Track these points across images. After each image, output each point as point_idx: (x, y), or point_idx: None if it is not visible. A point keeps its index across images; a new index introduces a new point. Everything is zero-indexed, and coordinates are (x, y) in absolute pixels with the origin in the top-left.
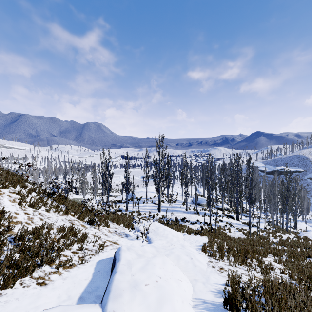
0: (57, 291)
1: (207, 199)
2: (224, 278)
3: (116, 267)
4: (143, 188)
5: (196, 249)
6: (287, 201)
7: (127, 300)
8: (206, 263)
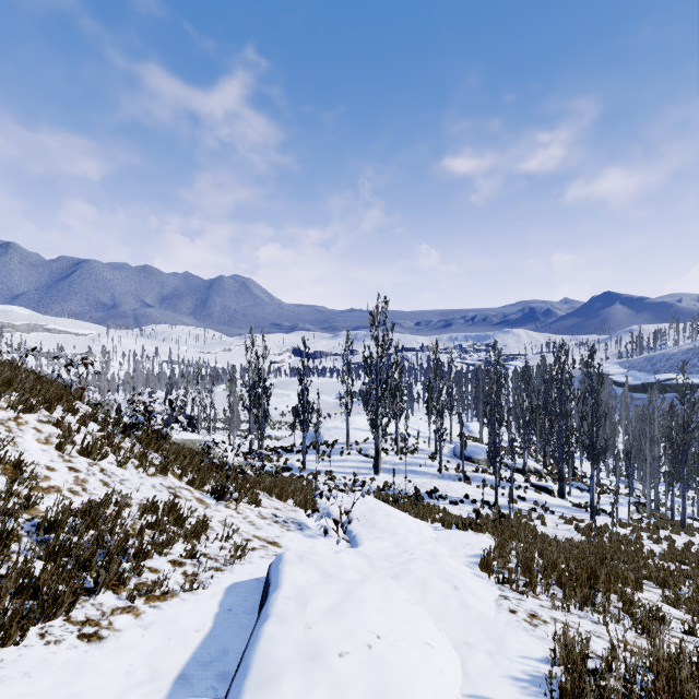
0: (127, 656)
1: (490, 447)
2: (541, 643)
3: (269, 603)
4: (340, 421)
5: (467, 564)
6: (686, 454)
7: (293, 695)
8: (493, 602)
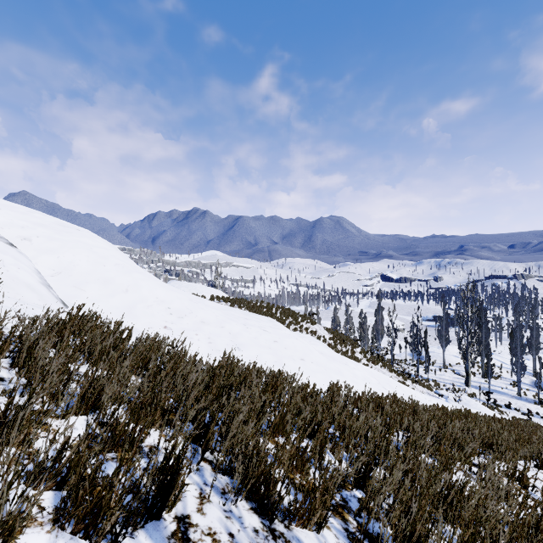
0: None
1: None
2: None
3: None
4: (435, 348)
5: None
6: None
7: None
8: None
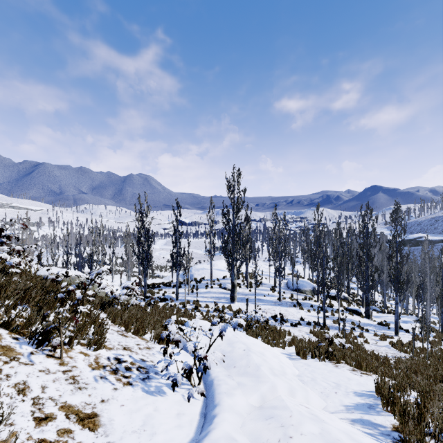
0: None
1: (320, 281)
2: None
3: None
4: (206, 264)
5: None
6: None
7: None
8: None
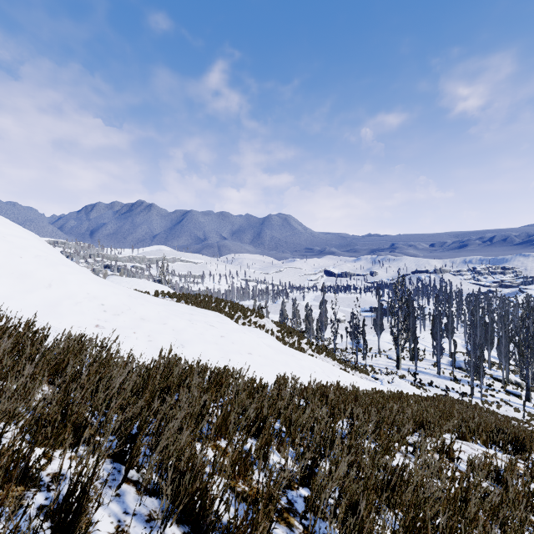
0: None
1: (467, 363)
2: None
3: None
4: (372, 336)
5: None
6: None
7: None
8: None
